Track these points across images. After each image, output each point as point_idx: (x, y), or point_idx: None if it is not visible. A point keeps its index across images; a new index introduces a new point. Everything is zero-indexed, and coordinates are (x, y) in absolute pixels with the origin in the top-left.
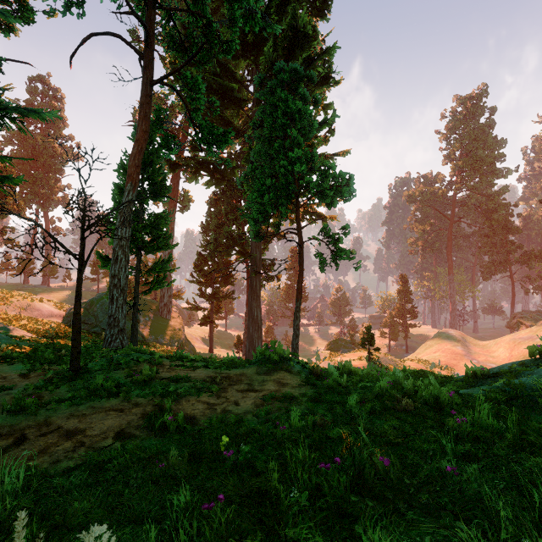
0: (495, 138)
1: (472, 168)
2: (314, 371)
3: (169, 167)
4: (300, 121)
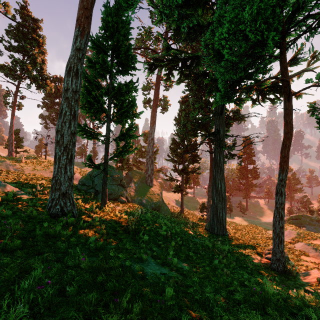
0: None
1: None
2: None
3: (149, 69)
4: None
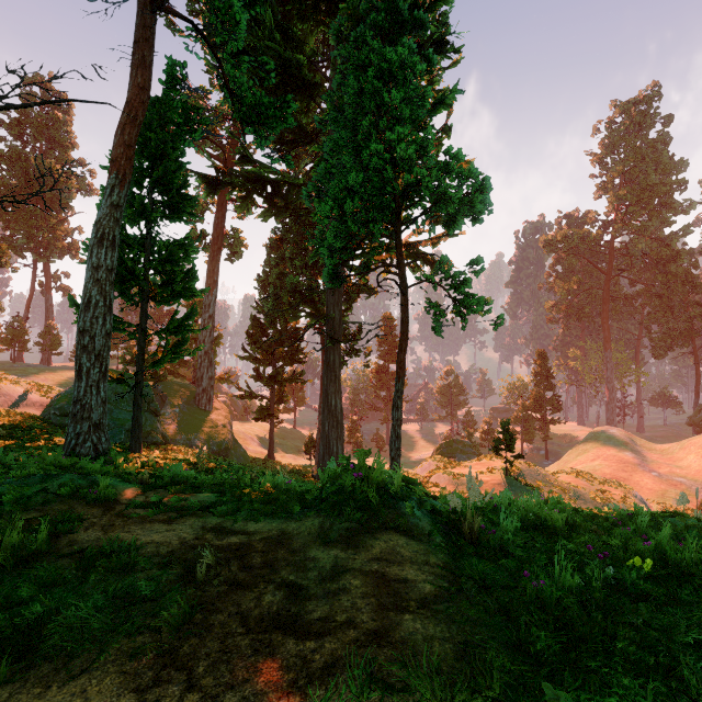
0: (672, 158)
1: (639, 202)
2: (466, 529)
3: (207, 187)
4: (403, 88)
